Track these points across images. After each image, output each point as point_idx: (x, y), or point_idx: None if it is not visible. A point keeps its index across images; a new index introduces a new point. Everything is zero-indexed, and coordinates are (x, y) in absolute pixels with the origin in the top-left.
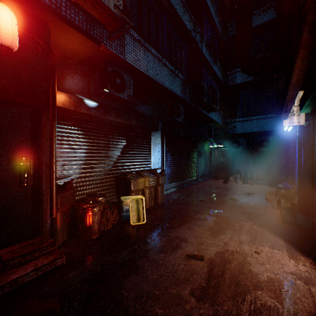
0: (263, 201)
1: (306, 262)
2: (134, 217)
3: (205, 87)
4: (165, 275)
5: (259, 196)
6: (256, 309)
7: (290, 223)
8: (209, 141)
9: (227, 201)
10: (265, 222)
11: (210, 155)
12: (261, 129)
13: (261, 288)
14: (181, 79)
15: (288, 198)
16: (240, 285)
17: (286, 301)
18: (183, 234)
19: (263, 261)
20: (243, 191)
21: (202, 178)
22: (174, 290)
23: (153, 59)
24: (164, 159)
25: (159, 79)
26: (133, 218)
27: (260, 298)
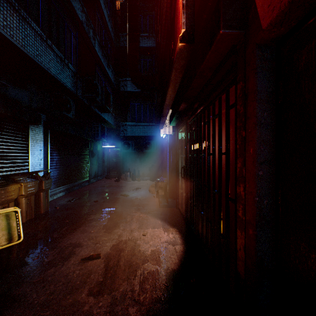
0: (148, 193)
1: (173, 231)
2: (1, 238)
3: (99, 87)
4: (57, 290)
5: (144, 189)
6: (145, 278)
7: (164, 206)
8: (102, 141)
9: (120, 197)
10: (149, 209)
11: (103, 155)
12: (146, 134)
13: (148, 261)
14: (72, 70)
15: (163, 188)
16: (133, 265)
17: (163, 263)
18: (77, 239)
19: (148, 240)
20: (132, 187)
21: (95, 179)
22: (70, 300)
23: (34, 34)
24: (48, 160)
25: (42, 62)
26: (0, 241)
27: (147, 268)
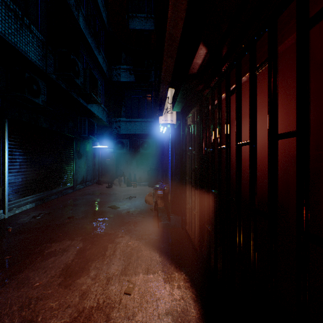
0: (144, 204)
1: (181, 281)
2: None
3: (80, 66)
4: None
5: (140, 198)
6: None
7: (165, 226)
8: (93, 140)
9: (106, 211)
10: (143, 231)
11: (94, 156)
12: (143, 131)
13: None
14: (38, 37)
15: (164, 198)
16: None
17: None
18: None
19: (134, 308)
20: (126, 195)
21: (83, 185)
22: None
23: None
24: (5, 160)
25: None
26: None
27: None
